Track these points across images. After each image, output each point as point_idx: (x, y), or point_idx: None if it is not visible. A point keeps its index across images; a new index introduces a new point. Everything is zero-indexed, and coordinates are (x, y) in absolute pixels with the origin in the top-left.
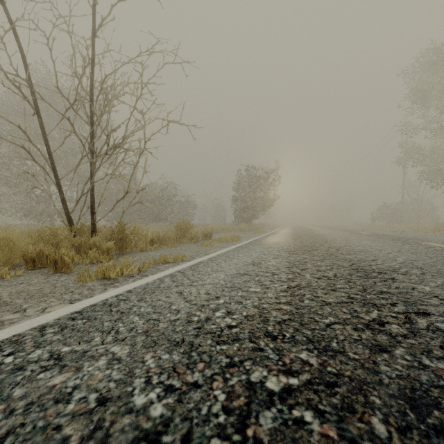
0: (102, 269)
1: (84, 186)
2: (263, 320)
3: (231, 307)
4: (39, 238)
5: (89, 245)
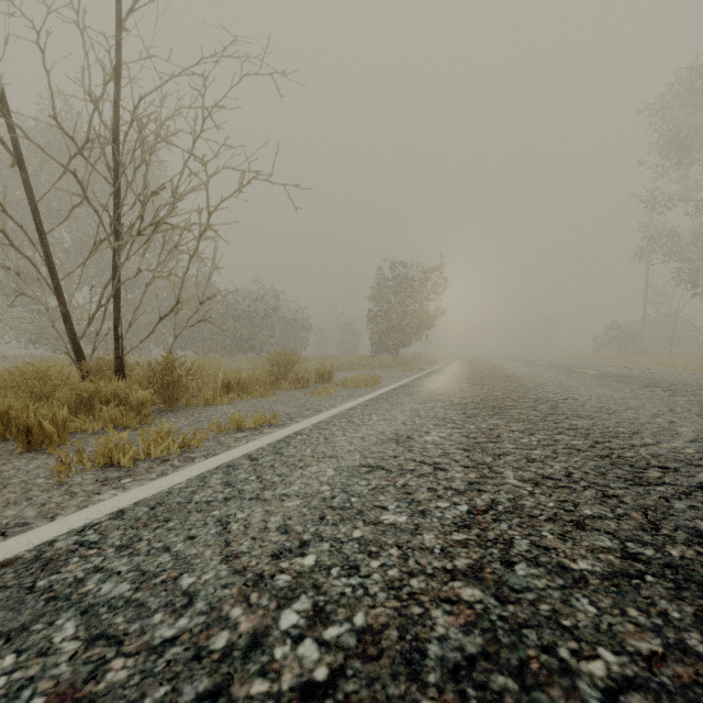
0: (107, 447)
1: (102, 292)
2: (408, 659)
3: (328, 588)
4: (15, 384)
5: (106, 396)
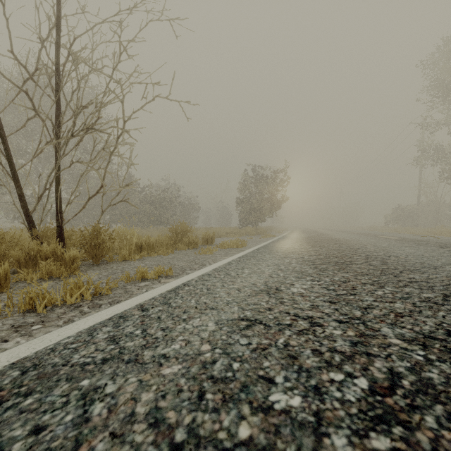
0: (28, 296)
1: (47, 179)
2: None
3: None
4: None
5: (45, 254)
